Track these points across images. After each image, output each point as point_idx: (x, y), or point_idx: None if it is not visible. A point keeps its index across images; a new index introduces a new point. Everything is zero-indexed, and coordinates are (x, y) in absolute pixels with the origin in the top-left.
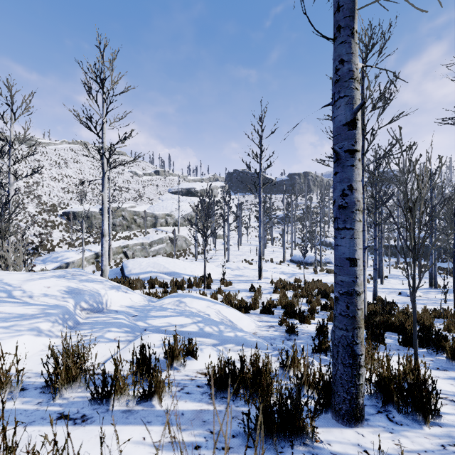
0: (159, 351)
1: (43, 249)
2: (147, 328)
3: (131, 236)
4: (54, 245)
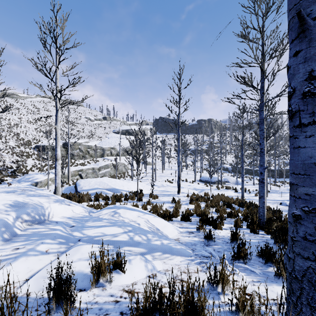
0: (87, 264)
1: (19, 172)
2: (81, 238)
3: (85, 163)
4: (28, 169)
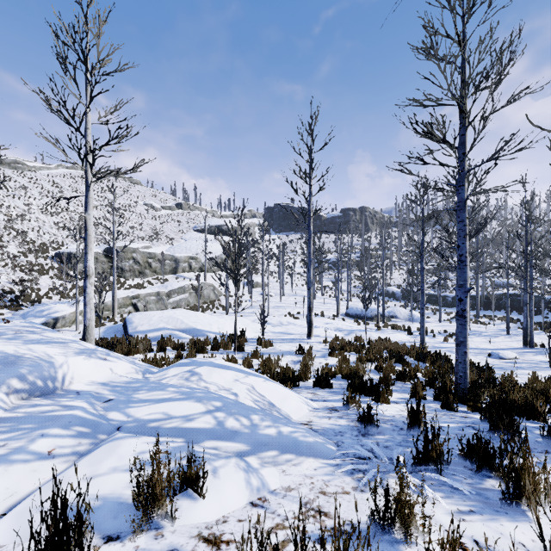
0: (129, 480)
1: (25, 301)
2: (124, 424)
3: (144, 284)
4: (41, 295)
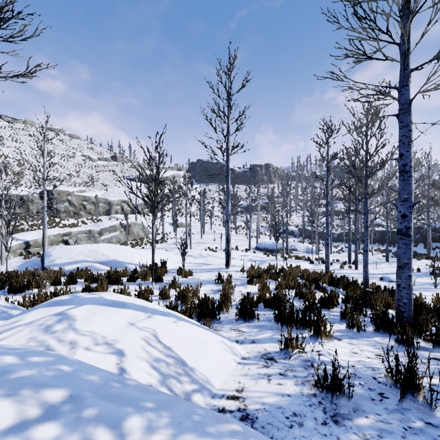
0: None
1: None
2: None
3: (78, 224)
4: None
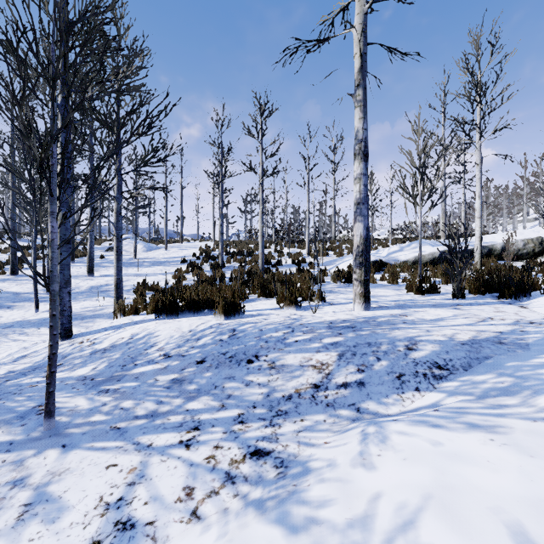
0: None
1: None
2: None
3: None
4: None
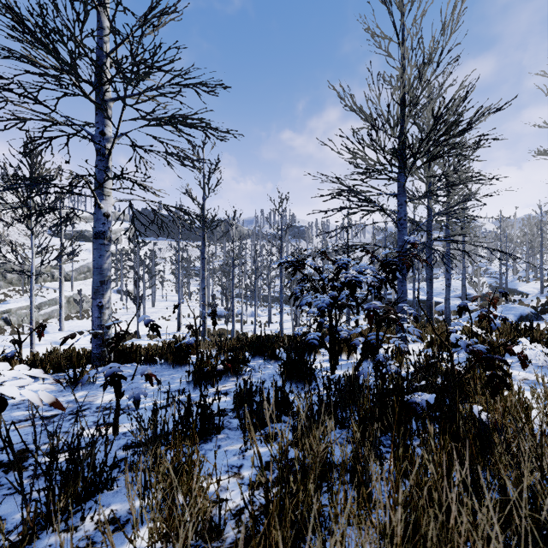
0: None
1: None
2: None
3: None
4: None
